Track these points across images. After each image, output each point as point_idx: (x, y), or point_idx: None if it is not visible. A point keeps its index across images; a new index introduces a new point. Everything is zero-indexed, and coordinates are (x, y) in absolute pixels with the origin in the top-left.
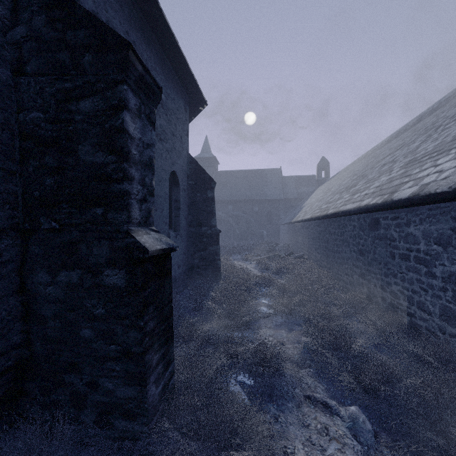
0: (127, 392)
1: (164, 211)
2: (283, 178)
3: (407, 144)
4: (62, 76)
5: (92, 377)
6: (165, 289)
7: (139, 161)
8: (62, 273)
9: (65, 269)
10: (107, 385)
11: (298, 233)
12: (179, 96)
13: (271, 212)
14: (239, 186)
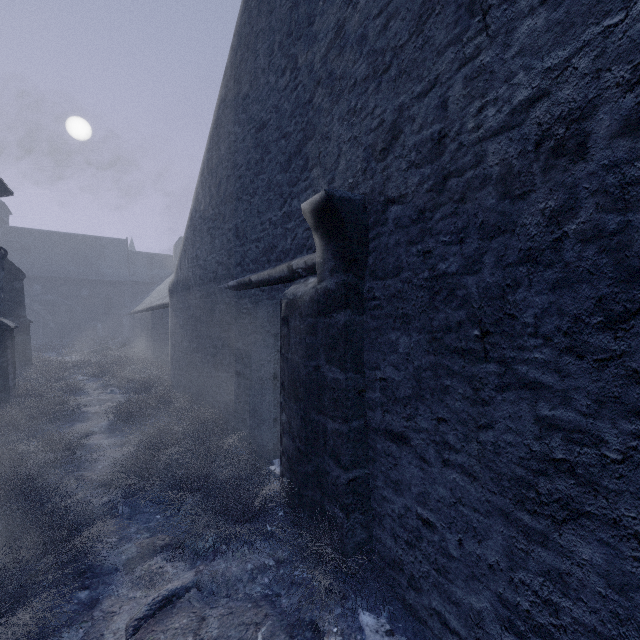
0: None
1: None
2: (130, 253)
3: None
4: None
5: None
6: (13, 345)
7: None
8: None
9: None
10: None
11: (136, 324)
12: None
13: (112, 298)
14: (55, 256)
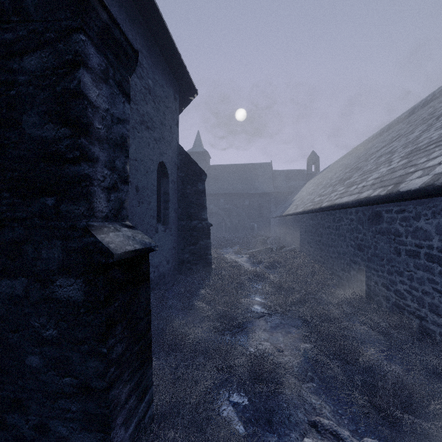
0: (86, 439)
1: (152, 203)
2: (273, 172)
3: (405, 135)
4: (1, 24)
5: (41, 418)
6: (140, 299)
7: (105, 138)
8: (2, 282)
9: (7, 277)
10: (59, 429)
11: (289, 226)
12: (169, 84)
13: (262, 206)
14: (231, 180)
